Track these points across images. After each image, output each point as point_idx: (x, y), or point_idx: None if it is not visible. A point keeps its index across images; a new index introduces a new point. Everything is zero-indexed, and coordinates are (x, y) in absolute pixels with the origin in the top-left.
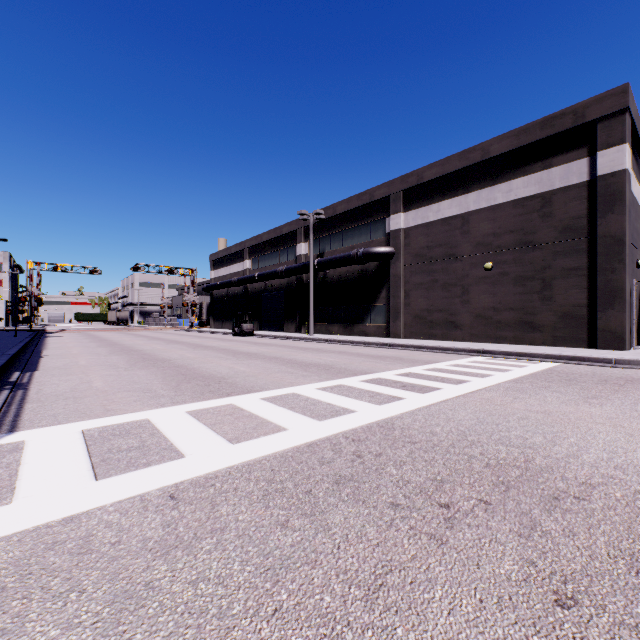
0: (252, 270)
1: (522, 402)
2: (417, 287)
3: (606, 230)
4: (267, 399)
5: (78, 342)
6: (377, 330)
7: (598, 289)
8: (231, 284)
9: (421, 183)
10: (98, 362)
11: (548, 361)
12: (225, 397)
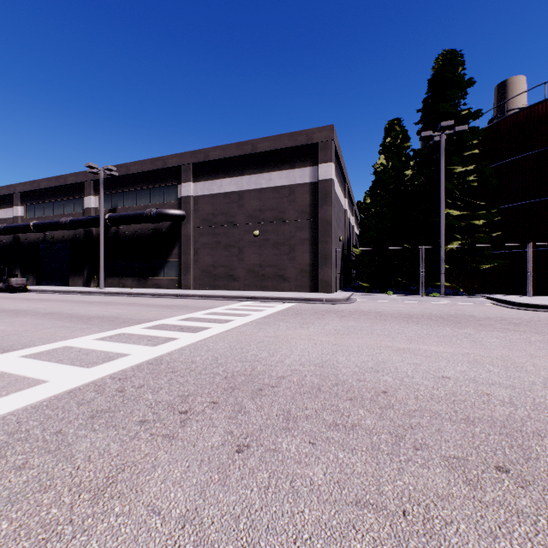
0: (26, 218)
1: (264, 331)
2: (205, 246)
3: (323, 216)
4: (29, 356)
5: None
6: (170, 283)
7: (319, 254)
8: None
9: (208, 160)
10: None
11: (290, 302)
12: None
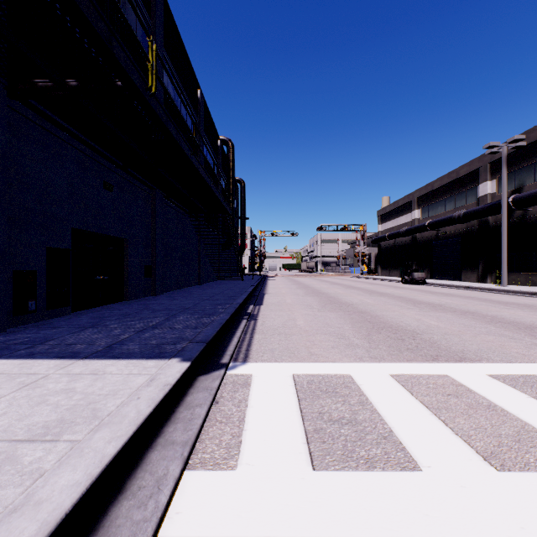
0: (421, 219)
1: None
2: None
3: None
4: (501, 379)
5: (284, 284)
6: None
7: None
8: (398, 235)
9: None
10: (298, 301)
11: None
12: (431, 362)
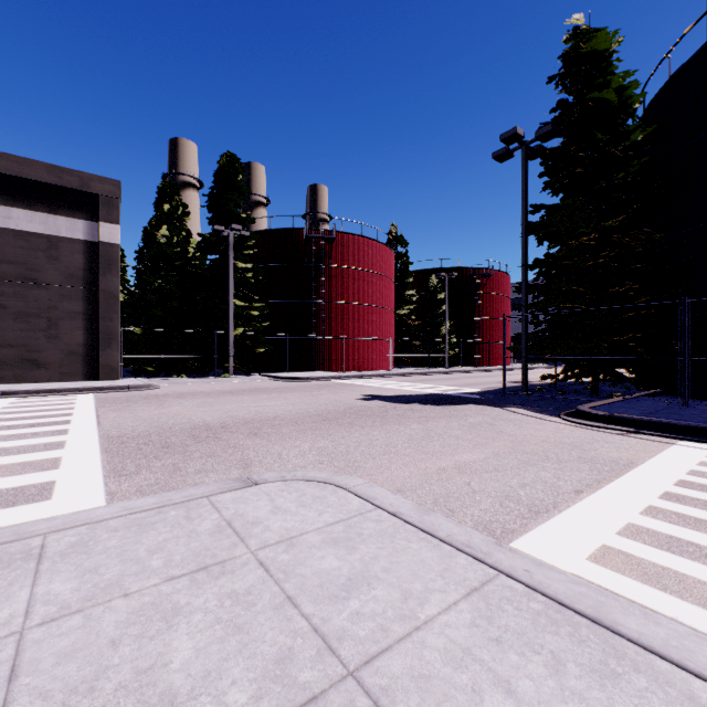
0: None
1: (141, 413)
2: None
3: (107, 286)
4: None
5: None
6: None
7: (101, 332)
8: None
9: None
10: None
11: (82, 393)
12: None
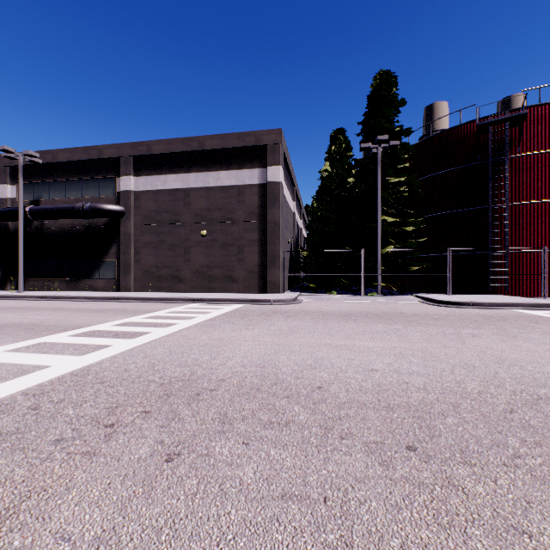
0: None
1: (208, 334)
2: (147, 246)
3: (272, 218)
4: None
5: None
6: (107, 285)
7: (268, 255)
8: None
9: (151, 154)
10: None
11: (238, 303)
12: None
